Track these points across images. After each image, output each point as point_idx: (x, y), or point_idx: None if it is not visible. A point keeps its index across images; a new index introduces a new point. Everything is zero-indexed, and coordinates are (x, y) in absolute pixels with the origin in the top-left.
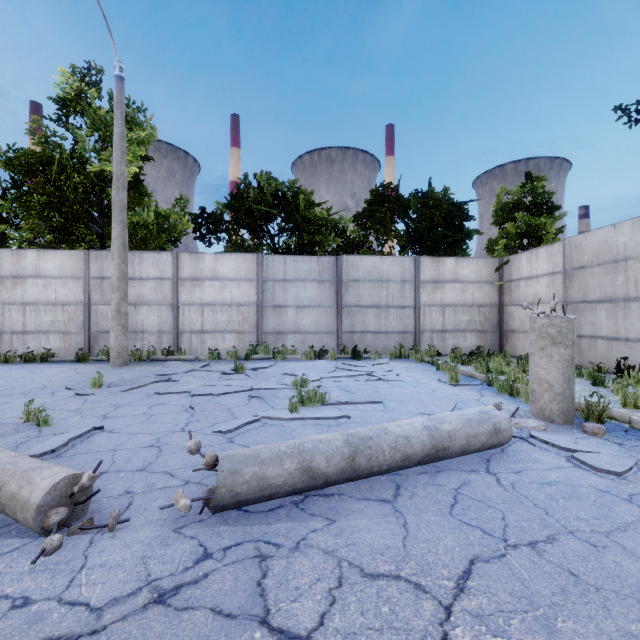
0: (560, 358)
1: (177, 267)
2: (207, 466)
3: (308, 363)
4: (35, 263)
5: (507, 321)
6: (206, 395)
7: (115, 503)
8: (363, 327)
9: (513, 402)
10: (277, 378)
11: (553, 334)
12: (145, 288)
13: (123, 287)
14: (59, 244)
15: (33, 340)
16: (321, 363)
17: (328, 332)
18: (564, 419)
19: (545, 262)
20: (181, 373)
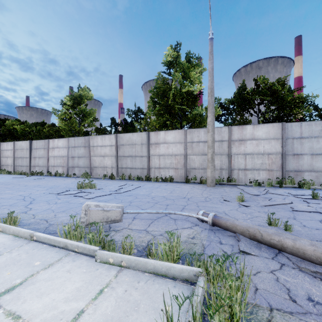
0: None
1: (230, 134)
2: None
3: None
4: (163, 137)
5: None
6: None
7: None
8: None
9: None
10: None
11: None
12: None
13: (213, 146)
14: (165, 128)
15: (163, 171)
16: None
17: None
18: None
19: None
20: (262, 194)
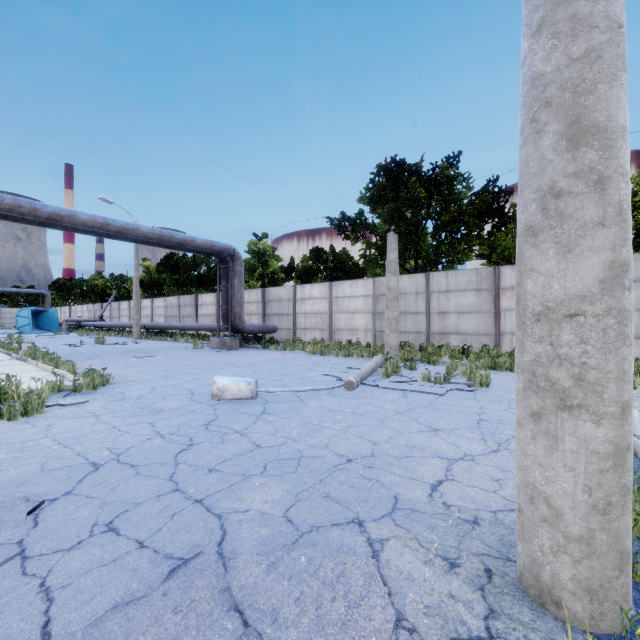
0: None
1: None
2: None
3: None
4: None
5: None
6: None
7: None
8: (6, 322)
9: None
10: None
11: None
12: None
13: None
14: None
15: None
16: None
17: None
18: None
19: None
20: None
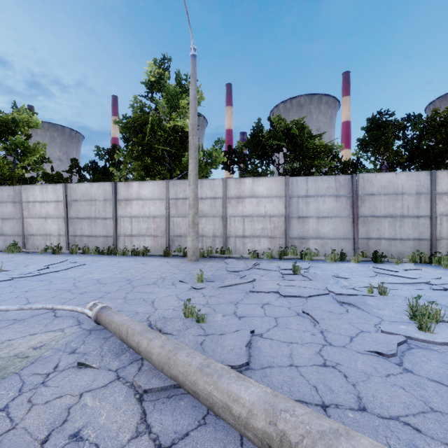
0: None
1: (226, 189)
2: None
3: (340, 265)
4: (137, 190)
5: None
6: (295, 296)
7: None
8: (378, 234)
9: None
10: (332, 280)
11: None
12: (204, 205)
13: (196, 205)
14: (146, 177)
15: (136, 240)
16: (353, 266)
17: (345, 238)
18: None
19: None
20: (244, 270)
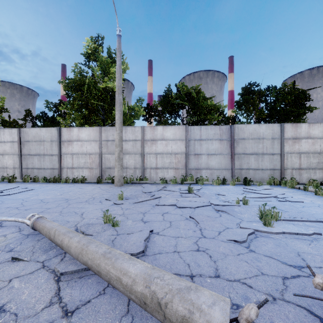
0: None
1: (143, 134)
2: None
3: (222, 187)
4: (77, 134)
5: None
6: (187, 207)
7: None
8: (247, 166)
9: None
10: (215, 197)
11: None
12: (128, 145)
13: (121, 145)
14: (85, 125)
15: (76, 172)
16: (230, 187)
17: (226, 169)
18: None
19: None
20: (155, 191)
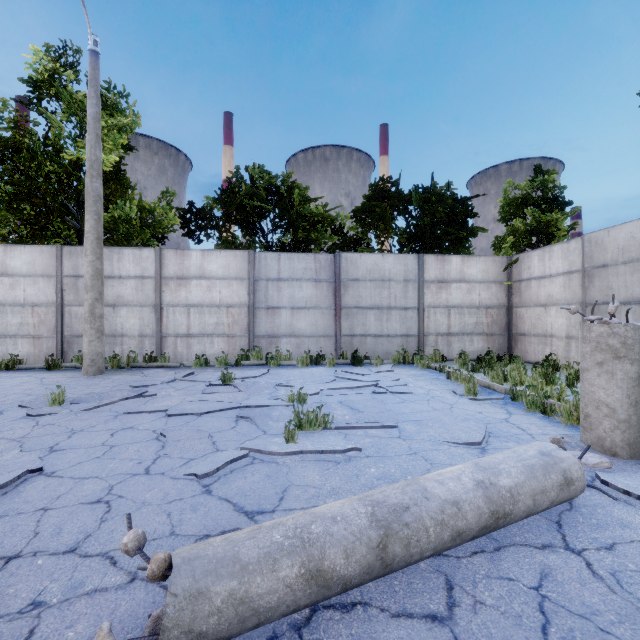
0: (625, 376)
1: (160, 265)
2: (152, 580)
3: (304, 370)
4: (1, 259)
5: (516, 323)
6: (185, 415)
7: (6, 633)
8: (363, 330)
9: (549, 423)
10: (270, 390)
11: (615, 346)
12: (125, 287)
13: (98, 286)
14: (31, 239)
15: None
16: (319, 371)
17: (326, 335)
18: (630, 452)
19: (560, 260)
20: (161, 384)
